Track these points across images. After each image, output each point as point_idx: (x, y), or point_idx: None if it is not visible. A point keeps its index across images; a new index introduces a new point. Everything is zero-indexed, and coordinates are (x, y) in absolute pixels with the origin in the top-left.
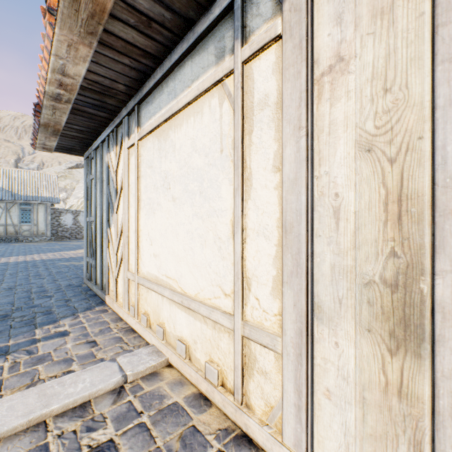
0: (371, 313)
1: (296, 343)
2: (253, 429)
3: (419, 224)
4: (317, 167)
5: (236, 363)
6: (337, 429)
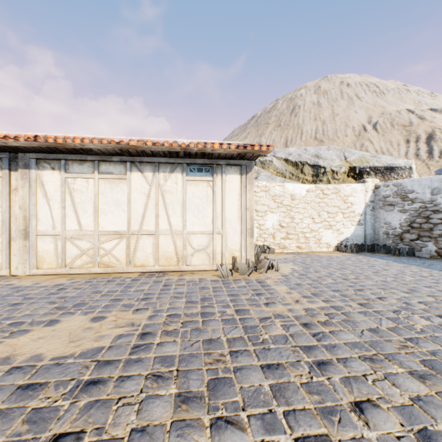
0: (22, 235)
1: (6, 246)
2: None
3: (28, 221)
4: (12, 208)
5: None
6: (17, 261)
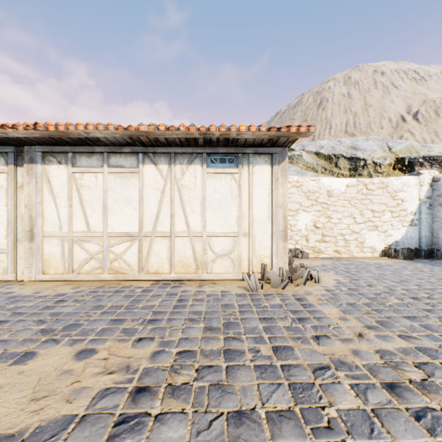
0: (27, 237)
1: (12, 248)
2: None
3: (34, 221)
4: (18, 207)
5: None
6: (23, 264)
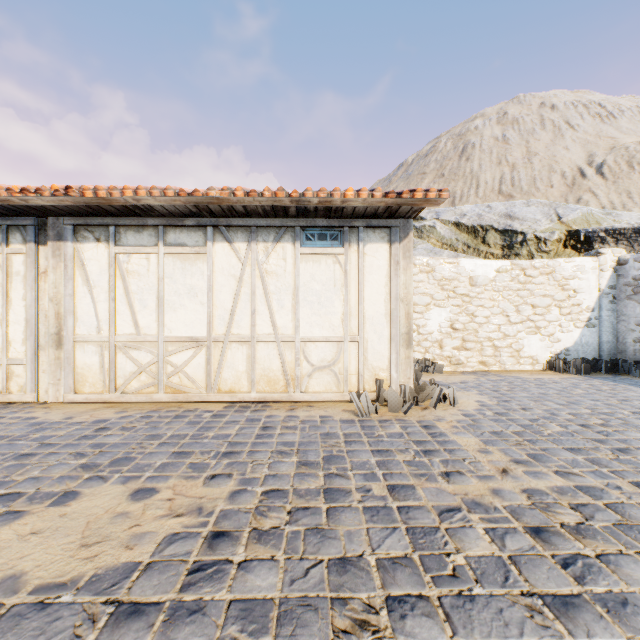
0: (53, 342)
1: (32, 358)
2: (13, 397)
3: (62, 320)
4: (41, 301)
5: (4, 377)
6: (47, 380)
